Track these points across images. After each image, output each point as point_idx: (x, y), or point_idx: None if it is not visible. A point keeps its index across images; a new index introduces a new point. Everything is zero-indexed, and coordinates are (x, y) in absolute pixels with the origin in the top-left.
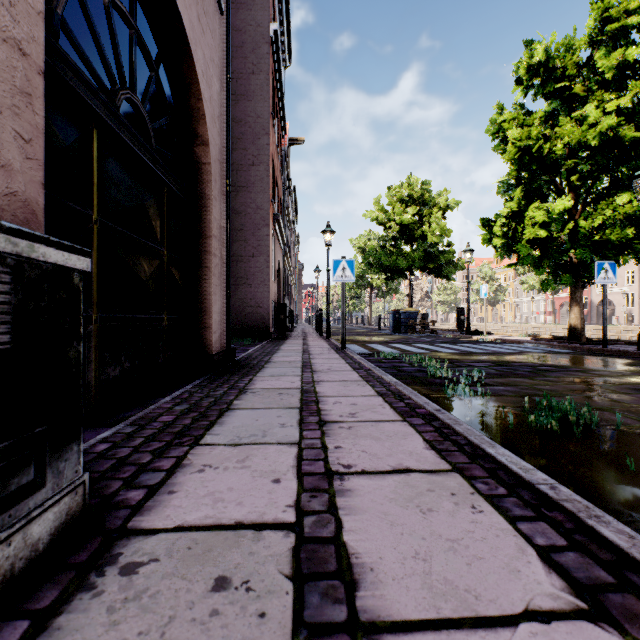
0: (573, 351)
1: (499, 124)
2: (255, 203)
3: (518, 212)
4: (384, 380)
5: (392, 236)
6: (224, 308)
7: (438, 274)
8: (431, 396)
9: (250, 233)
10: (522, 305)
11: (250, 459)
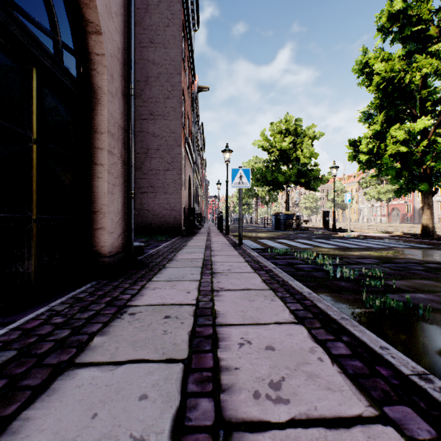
0: (433, 246)
1: (363, 64)
2: (169, 128)
3: (381, 133)
4: (292, 288)
5: (273, 159)
6: (126, 208)
7: (307, 187)
8: (354, 312)
9: (165, 152)
10: (364, 210)
11: None
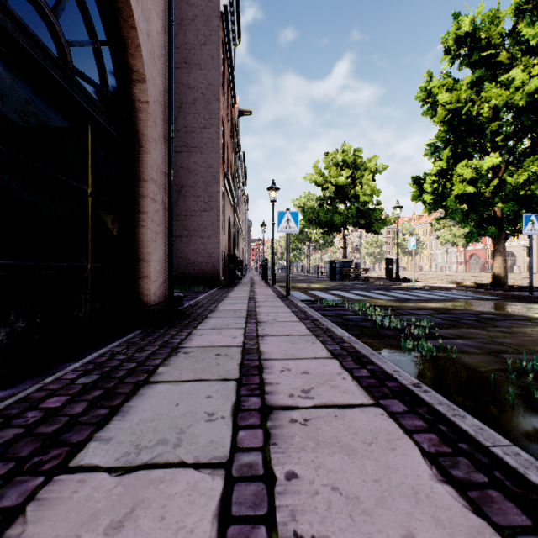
0: (501, 298)
1: (428, 91)
2: (207, 162)
3: (447, 170)
4: (334, 334)
5: (328, 196)
6: (167, 256)
7: (368, 229)
8: (389, 354)
9: (202, 190)
10: (437, 256)
11: (134, 519)
